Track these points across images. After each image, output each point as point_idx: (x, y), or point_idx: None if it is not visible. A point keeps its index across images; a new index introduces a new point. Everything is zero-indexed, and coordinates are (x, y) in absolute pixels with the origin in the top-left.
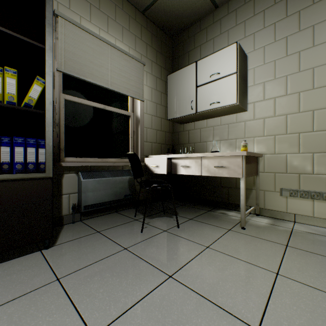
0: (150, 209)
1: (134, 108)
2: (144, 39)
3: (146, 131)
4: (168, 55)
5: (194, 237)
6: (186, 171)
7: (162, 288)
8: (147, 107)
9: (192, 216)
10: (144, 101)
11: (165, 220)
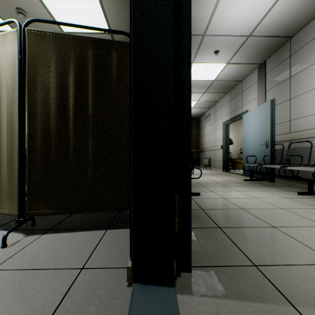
0: None
1: None
2: None
3: None
4: None
5: None
6: None
7: None
8: None
9: None
10: None
11: None
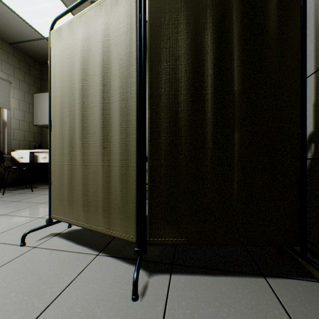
0: (16, 188)
1: (1, 114)
2: (12, 63)
3: (14, 132)
4: (37, 76)
5: (40, 193)
6: (44, 160)
7: (8, 203)
8: (15, 114)
9: (47, 187)
10: (12, 109)
11: (25, 190)
